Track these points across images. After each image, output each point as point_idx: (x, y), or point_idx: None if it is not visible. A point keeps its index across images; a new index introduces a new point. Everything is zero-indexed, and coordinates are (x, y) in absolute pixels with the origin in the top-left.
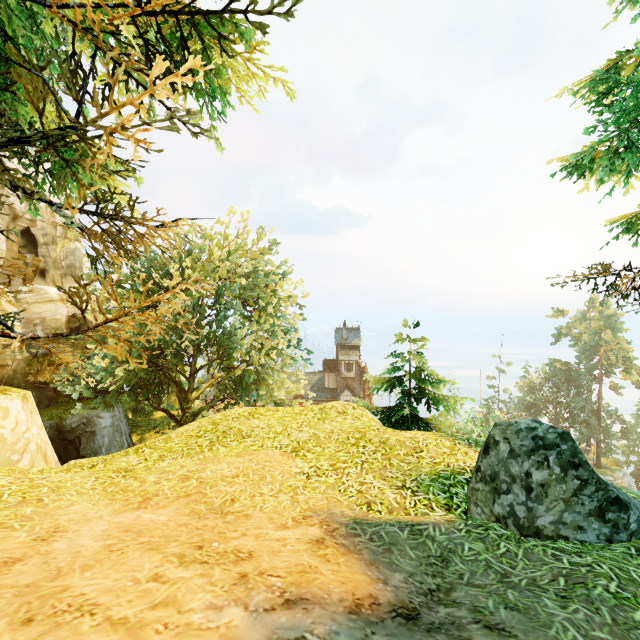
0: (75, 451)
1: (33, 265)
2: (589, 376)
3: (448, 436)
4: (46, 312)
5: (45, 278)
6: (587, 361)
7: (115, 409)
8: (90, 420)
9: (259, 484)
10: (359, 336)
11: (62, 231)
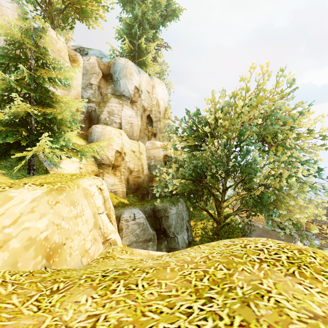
0: (159, 224)
1: (151, 131)
2: None
3: None
4: (155, 153)
5: (155, 137)
6: None
7: (179, 205)
8: (166, 209)
9: None
10: None
11: (163, 115)
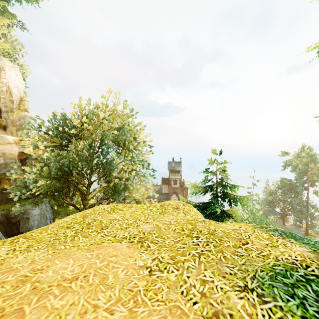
0: (16, 229)
1: None
2: (302, 187)
3: (260, 227)
4: (6, 149)
5: (6, 131)
6: (300, 179)
7: (42, 204)
8: (26, 211)
9: (96, 291)
10: (180, 166)
11: (17, 105)
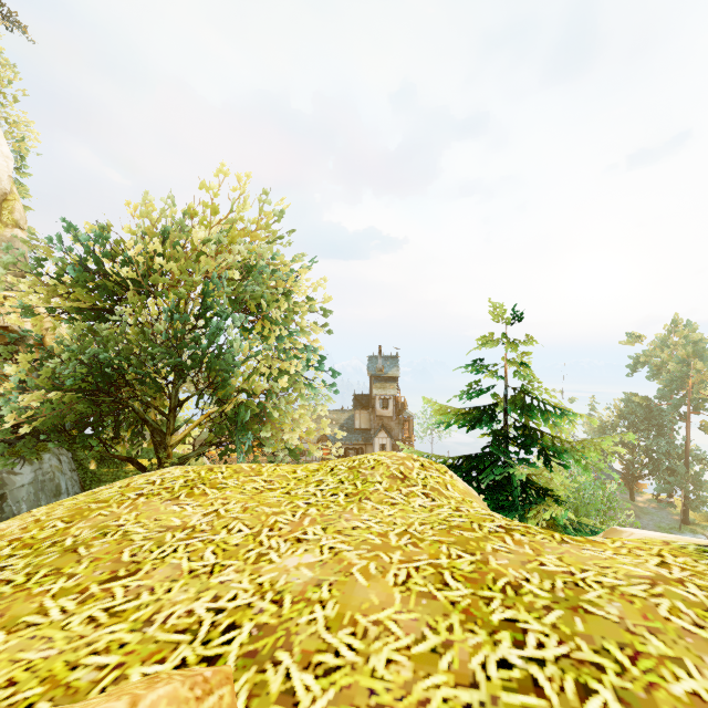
0: None
1: None
2: (674, 413)
3: None
4: None
5: None
6: (669, 396)
7: (46, 459)
8: None
9: None
10: (397, 365)
11: None
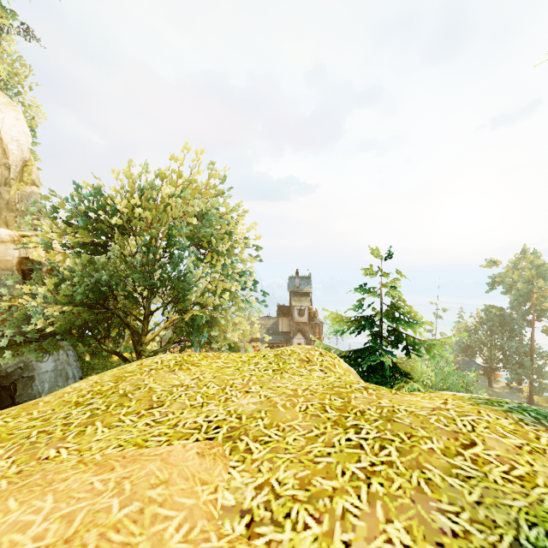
0: (9, 398)
1: None
2: (522, 321)
3: (487, 403)
4: None
5: None
6: (519, 307)
7: (60, 352)
8: (28, 364)
9: None
10: (310, 284)
11: (17, 174)
